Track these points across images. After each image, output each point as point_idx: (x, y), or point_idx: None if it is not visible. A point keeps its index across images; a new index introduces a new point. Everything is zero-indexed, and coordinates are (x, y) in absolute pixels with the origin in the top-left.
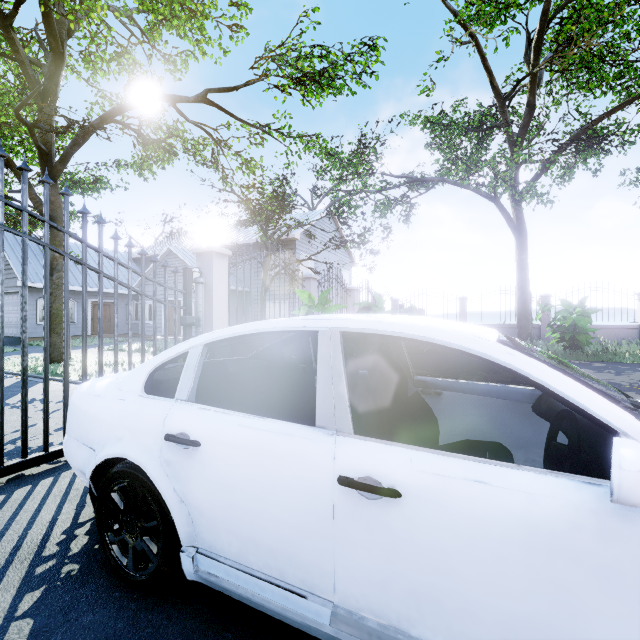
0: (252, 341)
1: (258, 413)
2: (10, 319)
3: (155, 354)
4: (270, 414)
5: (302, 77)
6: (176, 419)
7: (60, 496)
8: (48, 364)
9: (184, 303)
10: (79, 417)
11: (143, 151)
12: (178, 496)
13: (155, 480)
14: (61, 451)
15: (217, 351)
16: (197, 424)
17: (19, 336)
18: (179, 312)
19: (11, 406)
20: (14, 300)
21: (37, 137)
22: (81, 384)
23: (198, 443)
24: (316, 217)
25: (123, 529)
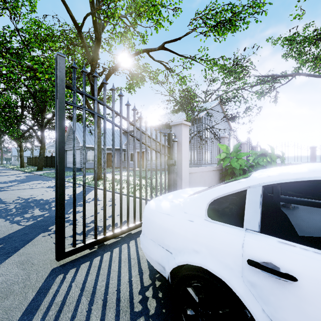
0: (198, 173)
1: (271, 234)
2: (77, 160)
3: (156, 180)
4: (278, 235)
5: (217, 24)
6: (256, 248)
7: (127, 262)
8: (114, 186)
9: (168, 152)
10: (154, 226)
11: (131, 80)
12: (267, 317)
13: (241, 296)
14: (119, 232)
15: (184, 179)
16: (286, 258)
17: (80, 167)
18: (143, 157)
19: (86, 201)
20: (78, 152)
21: (90, 79)
22: (148, 203)
23: (295, 278)
24: (211, 105)
25: (198, 317)
